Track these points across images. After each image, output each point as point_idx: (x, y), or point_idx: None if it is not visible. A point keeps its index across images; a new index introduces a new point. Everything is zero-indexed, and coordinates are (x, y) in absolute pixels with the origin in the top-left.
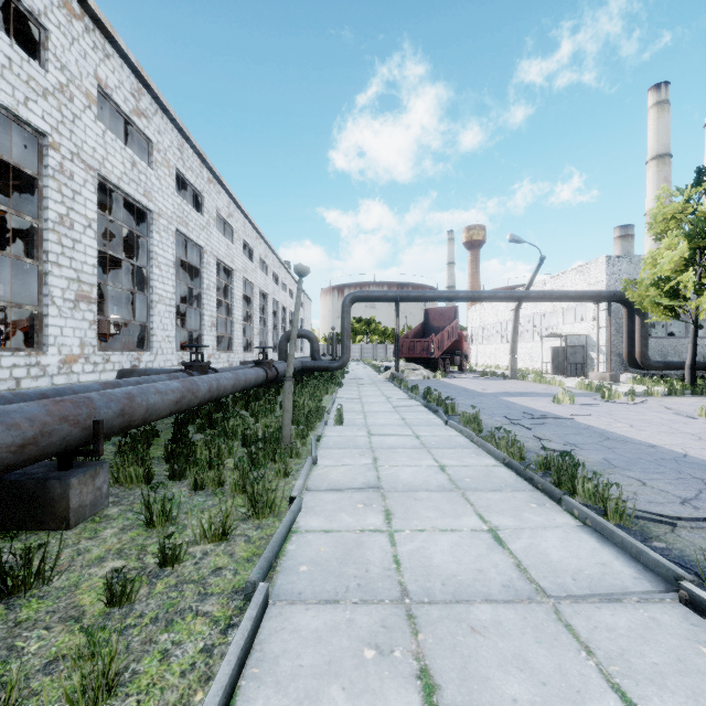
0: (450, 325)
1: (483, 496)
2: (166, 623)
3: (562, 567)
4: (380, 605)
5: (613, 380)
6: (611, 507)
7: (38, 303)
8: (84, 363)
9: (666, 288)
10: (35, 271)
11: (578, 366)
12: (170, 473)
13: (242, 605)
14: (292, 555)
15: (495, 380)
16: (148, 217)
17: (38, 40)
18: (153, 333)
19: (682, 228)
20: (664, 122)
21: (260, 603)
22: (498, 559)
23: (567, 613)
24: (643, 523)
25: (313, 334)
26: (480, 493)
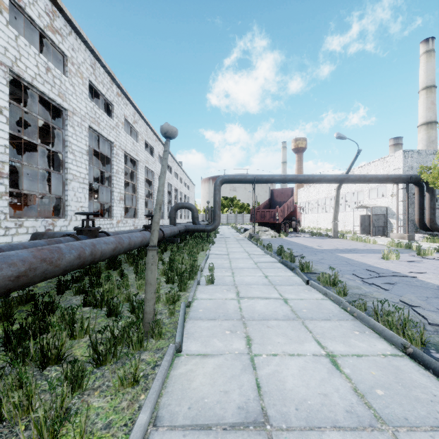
0: (289, 200)
1: None
2: None
3: None
4: None
5: (410, 238)
6: None
7: None
8: None
9: None
10: None
11: (380, 229)
12: None
13: None
14: None
15: (323, 238)
16: (63, 114)
17: None
18: (68, 204)
19: None
20: (431, 64)
21: None
22: None
23: None
24: None
25: (194, 206)
26: (423, 438)
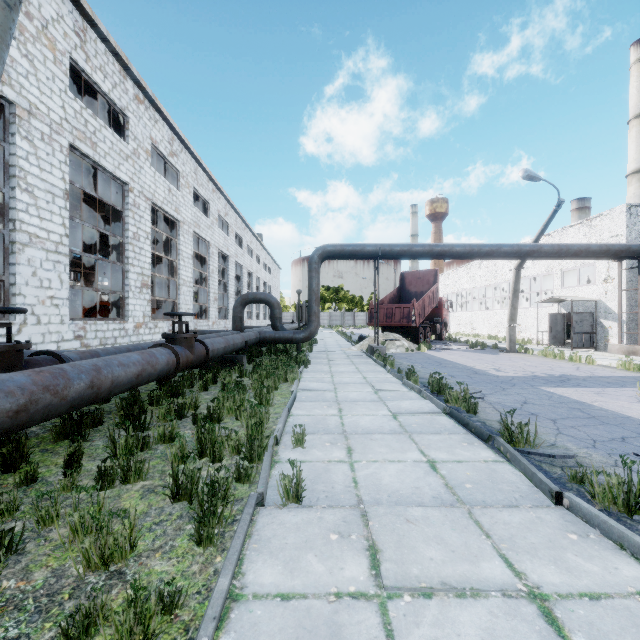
0: (431, 290)
1: None
2: None
3: None
4: None
5: None
6: None
7: None
8: None
9: None
10: None
11: (585, 336)
12: None
13: None
14: None
15: (492, 352)
16: (5, 112)
17: None
18: (15, 292)
19: None
20: None
21: None
22: None
23: None
24: None
25: (274, 298)
26: None
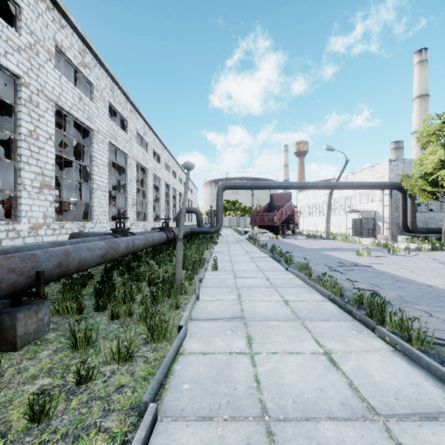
0: (287, 205)
1: (317, 325)
2: (73, 439)
3: (385, 387)
4: (245, 422)
5: (393, 240)
6: (415, 336)
7: (14, 189)
8: (46, 229)
9: (430, 180)
10: (12, 168)
11: (370, 231)
12: (96, 306)
13: (136, 421)
14: (178, 374)
15: (316, 239)
16: (90, 134)
17: (14, 14)
18: (94, 209)
19: (439, 141)
20: (424, 74)
21: (149, 424)
22: (334, 379)
23: (396, 432)
24: (438, 347)
25: (198, 210)
26: (315, 322)
